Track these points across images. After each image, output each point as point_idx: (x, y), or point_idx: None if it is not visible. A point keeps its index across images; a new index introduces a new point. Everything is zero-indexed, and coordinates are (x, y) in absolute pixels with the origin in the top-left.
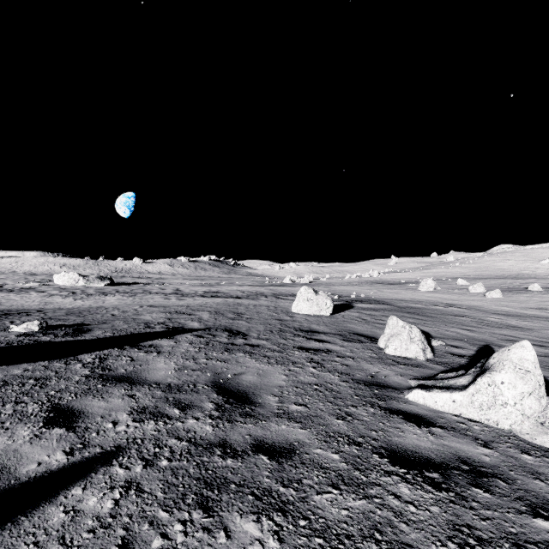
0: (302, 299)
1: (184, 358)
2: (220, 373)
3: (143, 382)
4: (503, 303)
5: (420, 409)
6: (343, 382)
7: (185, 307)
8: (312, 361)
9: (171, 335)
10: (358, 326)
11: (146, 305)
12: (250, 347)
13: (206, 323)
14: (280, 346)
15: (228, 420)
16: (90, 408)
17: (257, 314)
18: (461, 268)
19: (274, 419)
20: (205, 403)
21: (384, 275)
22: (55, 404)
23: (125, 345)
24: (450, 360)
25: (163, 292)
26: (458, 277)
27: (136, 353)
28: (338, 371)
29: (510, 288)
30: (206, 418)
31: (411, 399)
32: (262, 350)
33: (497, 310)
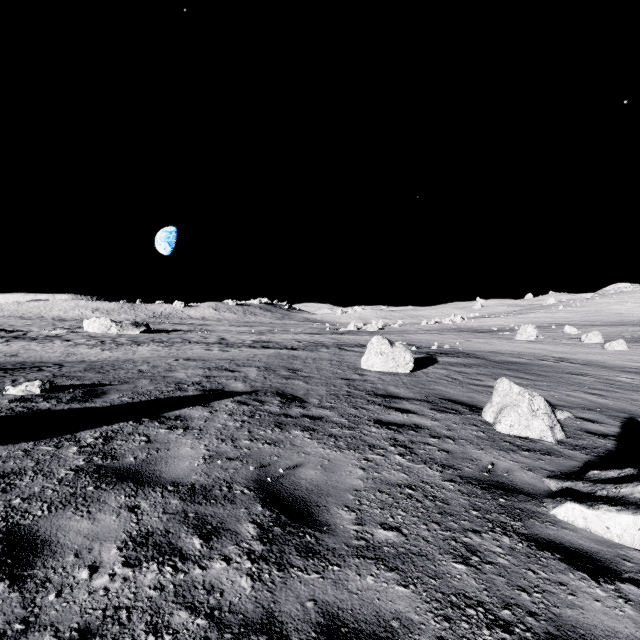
0: (374, 352)
1: (218, 439)
2: (267, 465)
3: (156, 480)
4: (631, 357)
5: (583, 539)
6: (448, 481)
7: (229, 361)
8: (397, 444)
9: (207, 402)
10: (450, 388)
11: (182, 358)
12: (310, 421)
13: (252, 384)
14: (350, 420)
15: (278, 564)
16: (63, 535)
17: (318, 371)
18: (565, 312)
19: (353, 562)
20: (243, 524)
21: (469, 321)
22: (12, 525)
23: (144, 416)
24: (591, 443)
25: (205, 342)
26: (563, 323)
27: (156, 430)
28: (436, 461)
29: (636, 338)
30: (242, 557)
31: (561, 517)
32: (327, 425)
33: (625, 367)
